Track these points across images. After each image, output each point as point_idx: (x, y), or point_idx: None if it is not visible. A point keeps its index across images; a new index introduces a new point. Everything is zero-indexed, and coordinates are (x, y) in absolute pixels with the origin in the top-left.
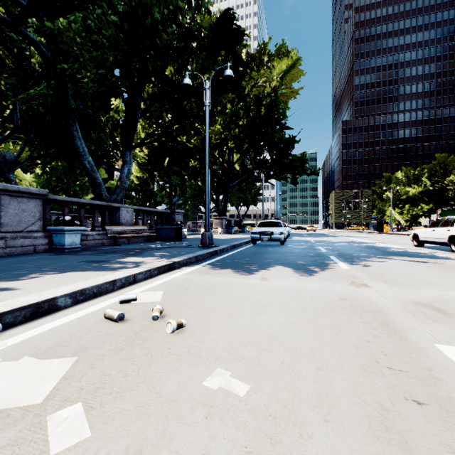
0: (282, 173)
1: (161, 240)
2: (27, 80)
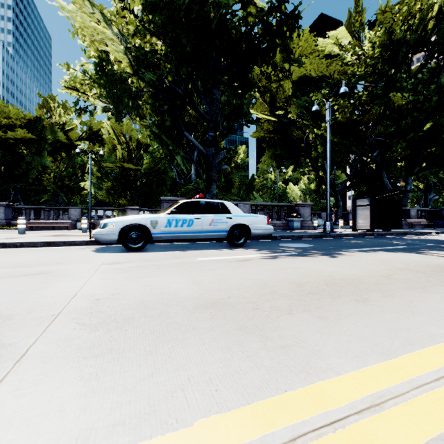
0: None
1: (434, 227)
2: (359, 156)
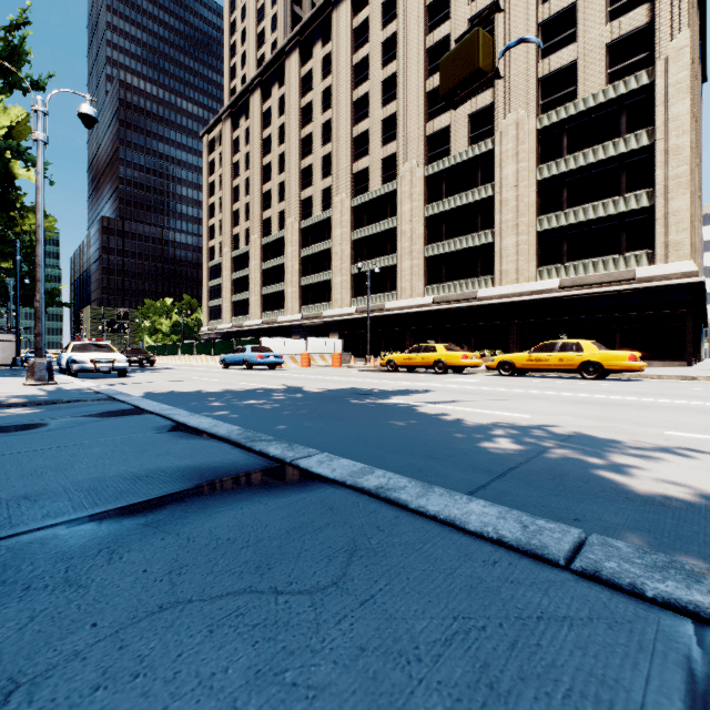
0: (32, 303)
1: None
2: None
